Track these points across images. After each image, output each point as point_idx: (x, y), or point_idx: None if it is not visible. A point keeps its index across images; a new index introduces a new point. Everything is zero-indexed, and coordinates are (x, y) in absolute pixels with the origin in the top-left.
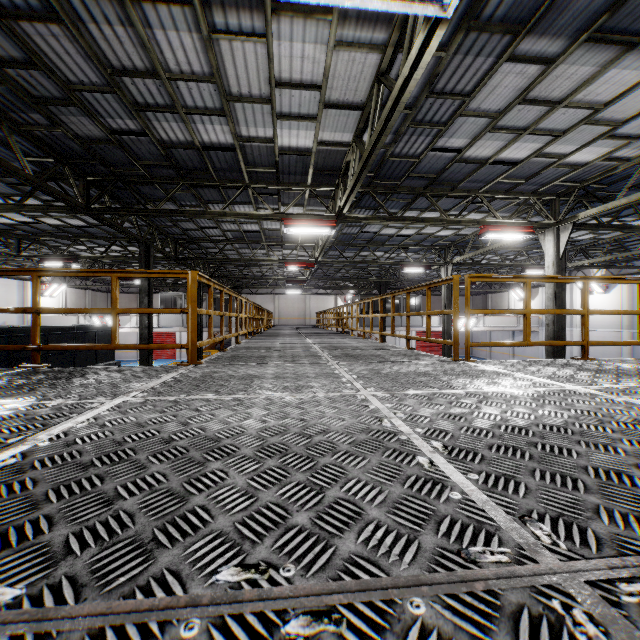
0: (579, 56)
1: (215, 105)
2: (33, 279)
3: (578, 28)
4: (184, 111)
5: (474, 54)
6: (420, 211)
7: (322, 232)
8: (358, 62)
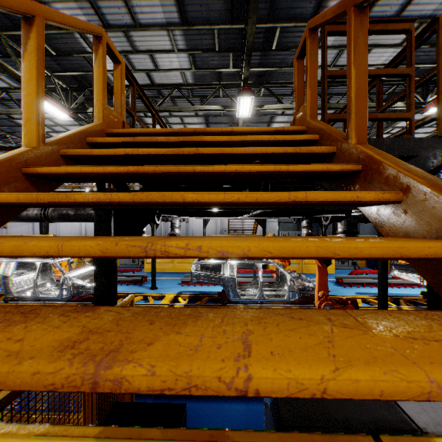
0: (200, 118)
1: (110, 21)
2: (155, 118)
3: (207, 114)
4: (91, 1)
5: (192, 102)
6: (80, 124)
7: (57, 115)
8: (177, 78)
